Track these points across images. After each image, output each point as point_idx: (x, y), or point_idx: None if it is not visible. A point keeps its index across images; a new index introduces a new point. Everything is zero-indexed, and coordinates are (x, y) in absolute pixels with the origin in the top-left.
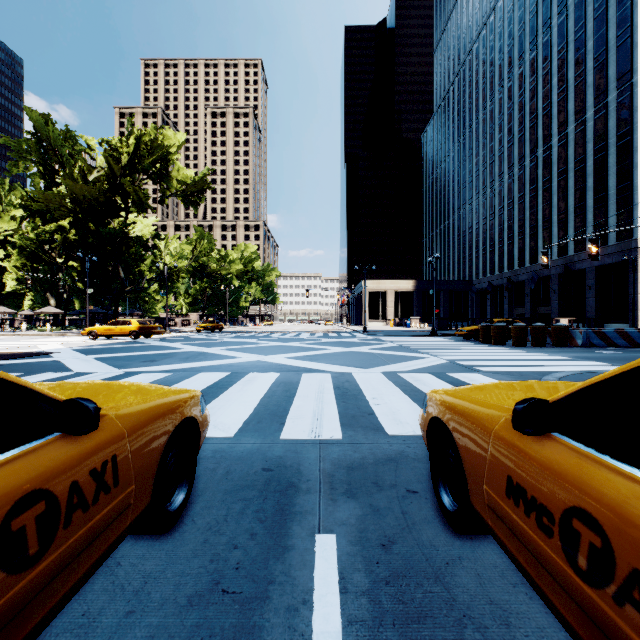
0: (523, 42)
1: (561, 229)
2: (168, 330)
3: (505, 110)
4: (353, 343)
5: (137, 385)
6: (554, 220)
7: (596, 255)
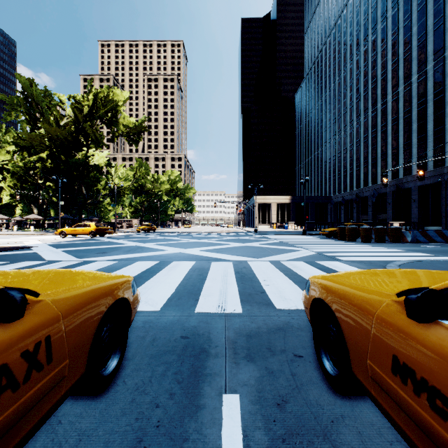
0: (367, 28)
1: (394, 160)
2: (117, 231)
3: (354, 76)
4: (248, 240)
5: (81, 272)
6: (389, 153)
7: (422, 177)
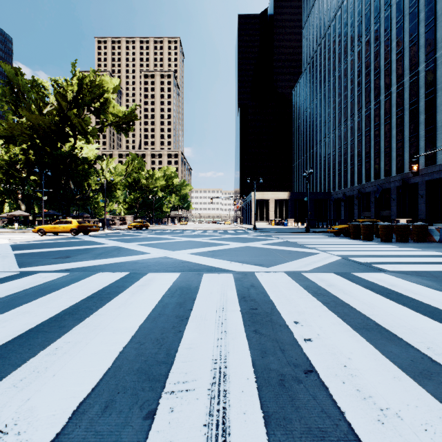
0: (369, 18)
1: (399, 153)
2: (106, 228)
3: (355, 68)
4: (248, 239)
5: None
6: (393, 147)
7: None
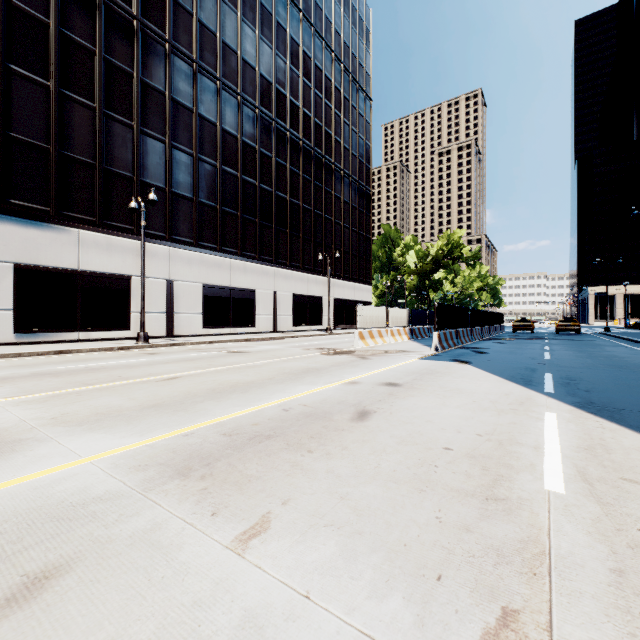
0: None
1: None
2: None
3: None
4: None
5: None
6: None
7: None
